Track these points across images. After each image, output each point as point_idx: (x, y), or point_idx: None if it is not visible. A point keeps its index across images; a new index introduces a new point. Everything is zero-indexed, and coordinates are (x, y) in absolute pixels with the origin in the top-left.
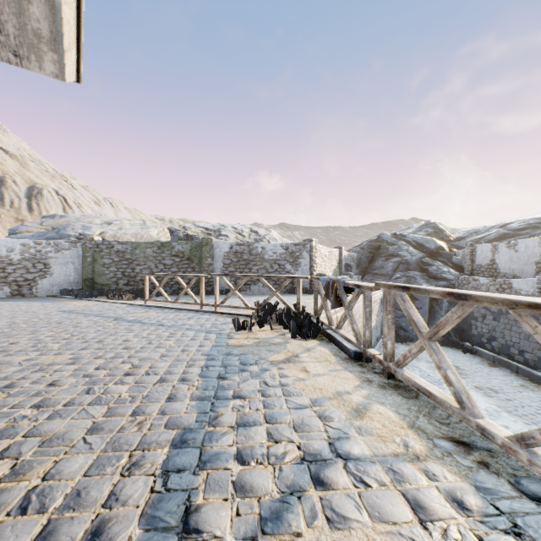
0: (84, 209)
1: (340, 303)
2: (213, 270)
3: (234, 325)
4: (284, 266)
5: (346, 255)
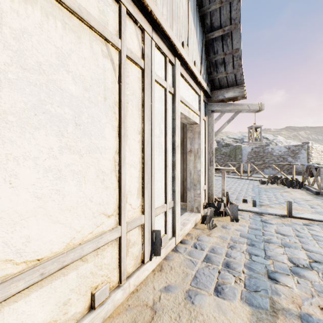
0: None
1: (312, 174)
2: (241, 161)
3: (259, 182)
4: (286, 159)
5: None
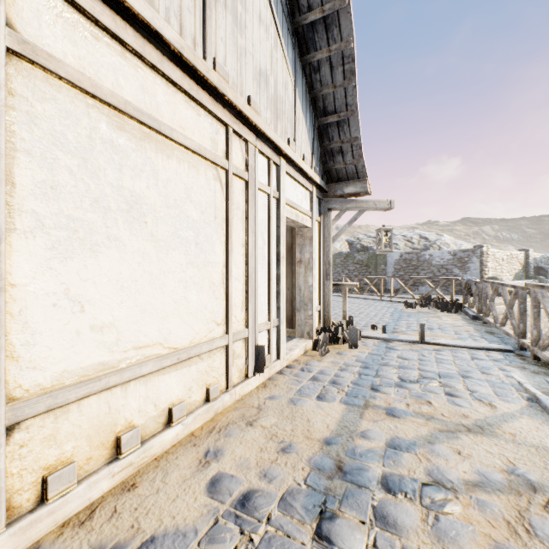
0: None
1: (471, 293)
2: (385, 274)
3: (404, 304)
4: (451, 270)
5: (537, 257)
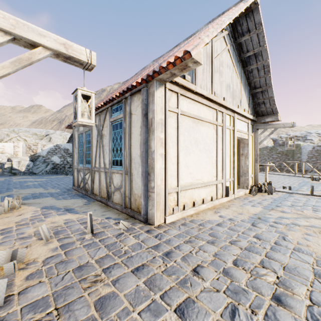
0: None
1: None
2: (300, 160)
3: (310, 178)
4: None
5: None
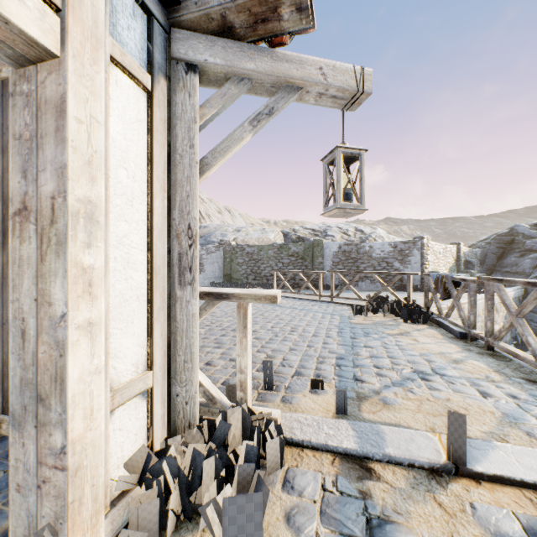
0: (212, 218)
1: (448, 295)
2: (323, 268)
3: (352, 310)
4: (392, 264)
5: (465, 251)
